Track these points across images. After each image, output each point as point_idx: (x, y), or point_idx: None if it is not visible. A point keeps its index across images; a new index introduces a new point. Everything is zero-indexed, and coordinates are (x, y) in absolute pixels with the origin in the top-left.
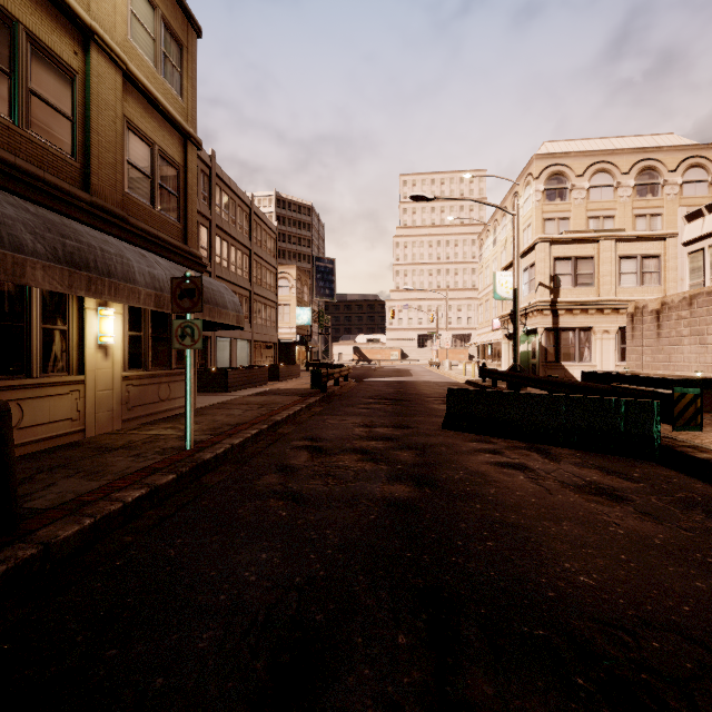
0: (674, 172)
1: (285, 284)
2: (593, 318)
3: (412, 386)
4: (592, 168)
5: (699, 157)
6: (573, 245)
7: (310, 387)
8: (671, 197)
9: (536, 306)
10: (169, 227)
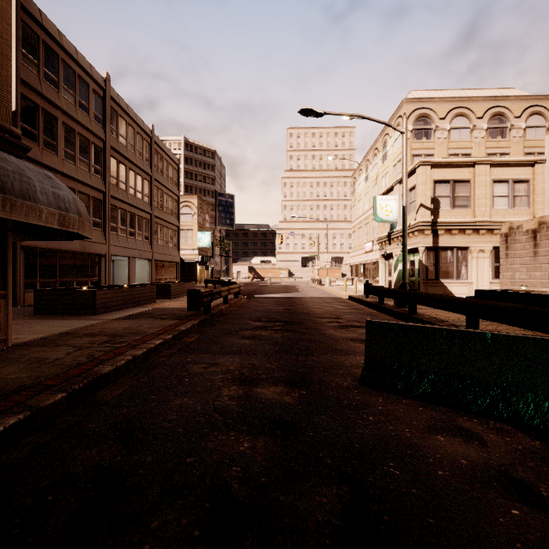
0: (519, 118)
1: (188, 211)
2: (470, 238)
3: (300, 303)
4: (452, 112)
5: (539, 106)
6: (451, 169)
7: (187, 309)
8: (516, 139)
9: (418, 226)
10: None
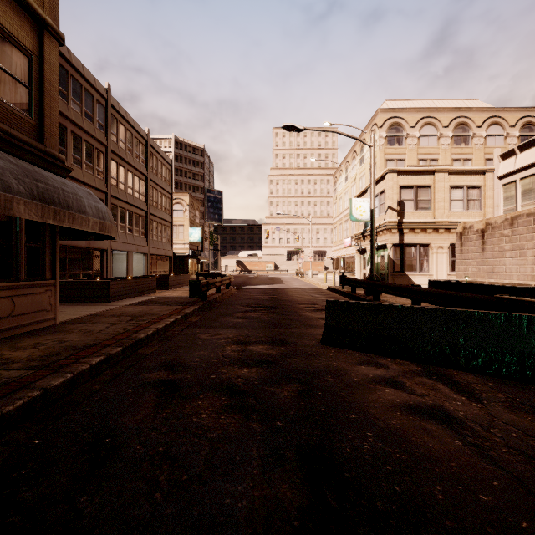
0: (480, 128)
1: (179, 208)
2: (430, 236)
3: (284, 293)
4: (421, 121)
5: (497, 117)
6: (415, 176)
7: (189, 297)
8: (478, 146)
9: (386, 225)
10: (15, 119)
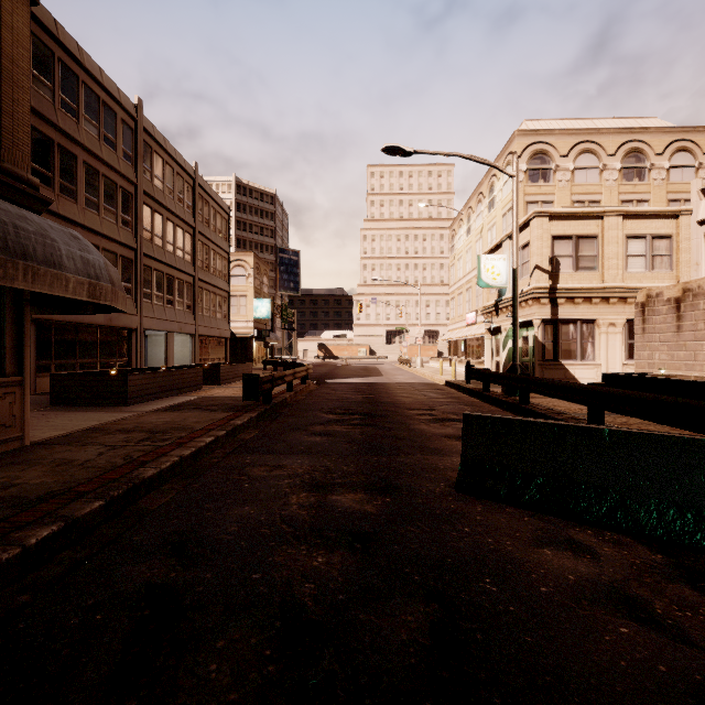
0: (661, 156)
1: (241, 272)
2: (597, 308)
3: (384, 390)
4: (577, 148)
5: (686, 140)
6: (574, 221)
7: (243, 399)
8: (658, 182)
9: (533, 293)
10: None
